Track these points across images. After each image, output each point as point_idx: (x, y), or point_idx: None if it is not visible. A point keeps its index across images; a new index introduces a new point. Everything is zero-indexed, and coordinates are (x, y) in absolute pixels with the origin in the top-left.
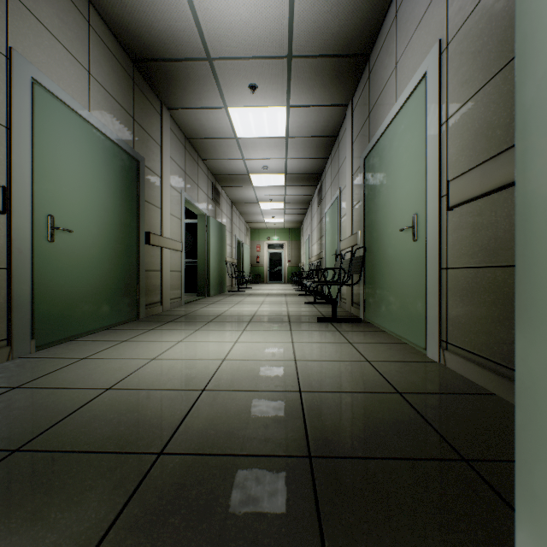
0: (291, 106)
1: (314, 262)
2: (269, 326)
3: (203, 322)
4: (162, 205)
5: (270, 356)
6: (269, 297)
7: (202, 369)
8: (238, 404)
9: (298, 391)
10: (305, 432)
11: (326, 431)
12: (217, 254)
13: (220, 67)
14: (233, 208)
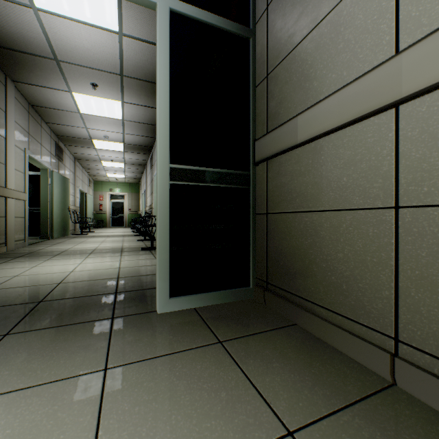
0: (125, 102)
1: (148, 211)
2: (106, 255)
3: (52, 255)
4: (7, 162)
5: (104, 268)
6: (110, 238)
7: (57, 276)
8: (83, 285)
9: (117, 277)
10: (116, 288)
11: (127, 286)
12: (61, 203)
13: (67, 67)
14: (77, 163)
